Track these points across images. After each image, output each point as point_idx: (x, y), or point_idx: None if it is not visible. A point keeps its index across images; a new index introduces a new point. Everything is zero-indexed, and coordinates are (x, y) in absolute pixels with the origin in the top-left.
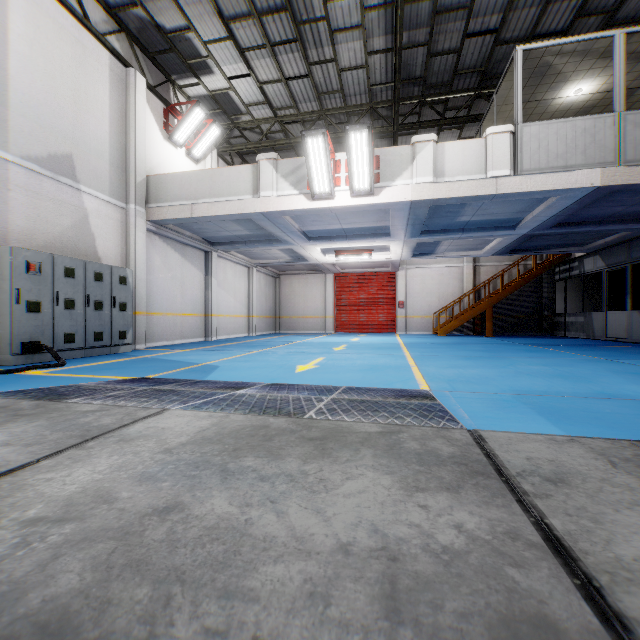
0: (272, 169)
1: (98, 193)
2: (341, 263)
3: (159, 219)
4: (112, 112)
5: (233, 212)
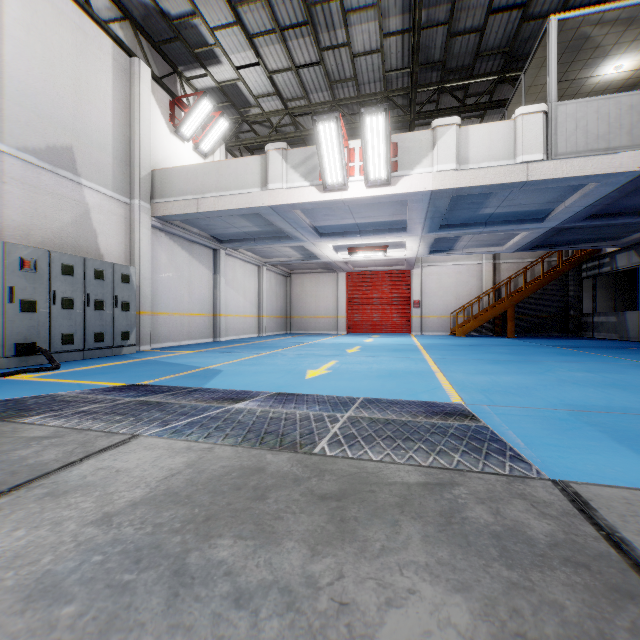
0: (281, 160)
1: (100, 187)
2: (354, 261)
3: (164, 215)
4: (115, 103)
5: (240, 206)
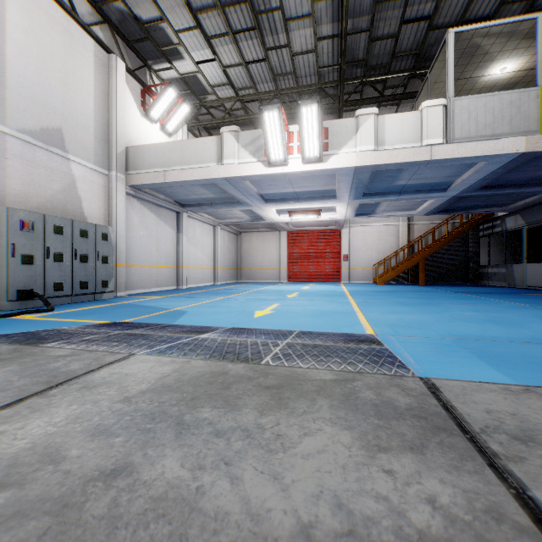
0: (234, 140)
1: (84, 162)
2: (293, 222)
3: (137, 184)
4: (96, 92)
5: (200, 177)
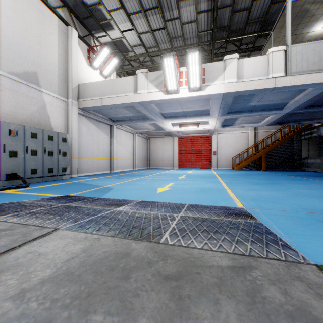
0: (144, 78)
1: (51, 93)
2: (182, 131)
3: (84, 107)
4: (59, 50)
5: (123, 102)
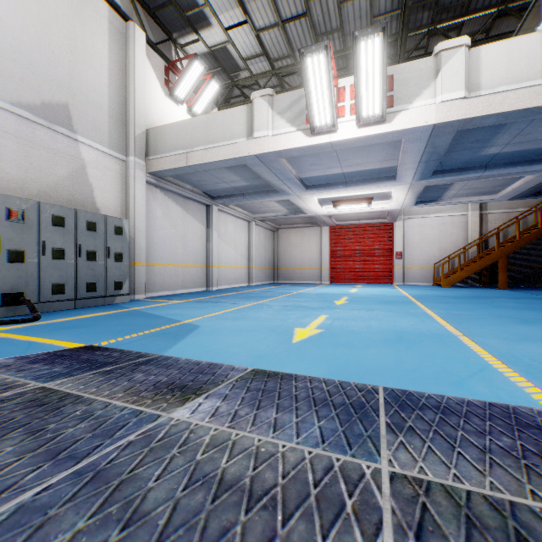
0: (267, 106)
1: (96, 144)
2: (337, 214)
3: (157, 170)
4: (111, 65)
5: (227, 157)
